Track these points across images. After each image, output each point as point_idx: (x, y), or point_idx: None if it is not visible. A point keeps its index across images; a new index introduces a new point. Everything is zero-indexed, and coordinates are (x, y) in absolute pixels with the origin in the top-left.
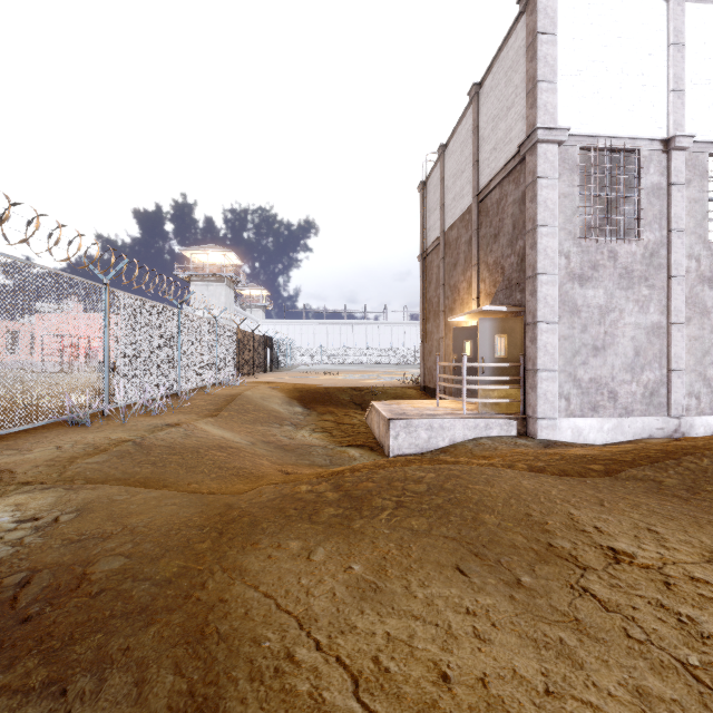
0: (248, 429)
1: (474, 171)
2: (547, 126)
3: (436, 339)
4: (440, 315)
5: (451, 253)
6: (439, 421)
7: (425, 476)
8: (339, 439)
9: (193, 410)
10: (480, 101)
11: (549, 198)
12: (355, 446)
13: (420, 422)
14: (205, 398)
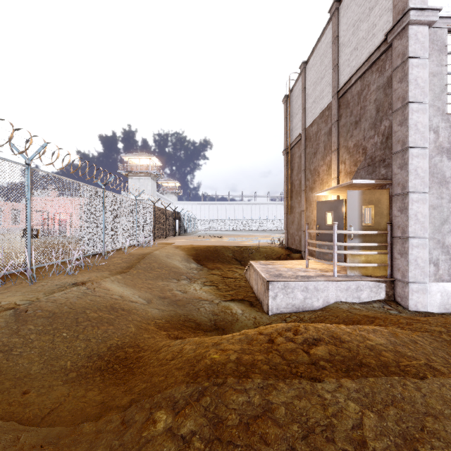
0: (150, 284)
1: (334, 73)
2: (420, 6)
3: (297, 212)
4: (301, 194)
5: (311, 144)
6: (314, 283)
7: (360, 423)
8: (223, 293)
9: (109, 267)
10: (340, 15)
11: (420, 77)
12: (237, 300)
13: (296, 284)
14: (122, 256)
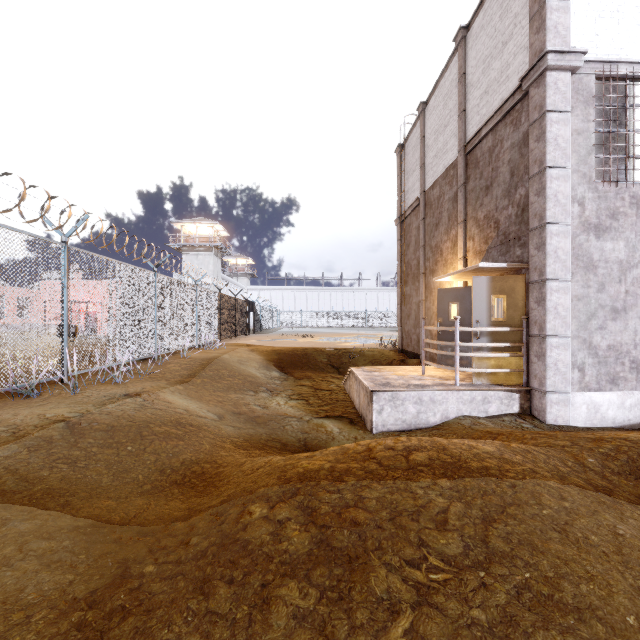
0: (220, 397)
1: (460, 121)
2: (559, 49)
3: (415, 302)
4: (420, 278)
5: (432, 213)
6: (429, 394)
7: (447, 510)
8: (316, 408)
9: (164, 375)
10: (468, 46)
11: (560, 135)
12: (334, 417)
13: (408, 395)
14: (181, 362)
